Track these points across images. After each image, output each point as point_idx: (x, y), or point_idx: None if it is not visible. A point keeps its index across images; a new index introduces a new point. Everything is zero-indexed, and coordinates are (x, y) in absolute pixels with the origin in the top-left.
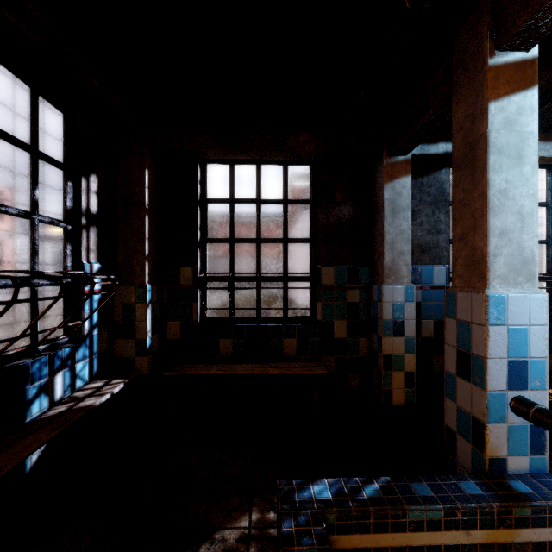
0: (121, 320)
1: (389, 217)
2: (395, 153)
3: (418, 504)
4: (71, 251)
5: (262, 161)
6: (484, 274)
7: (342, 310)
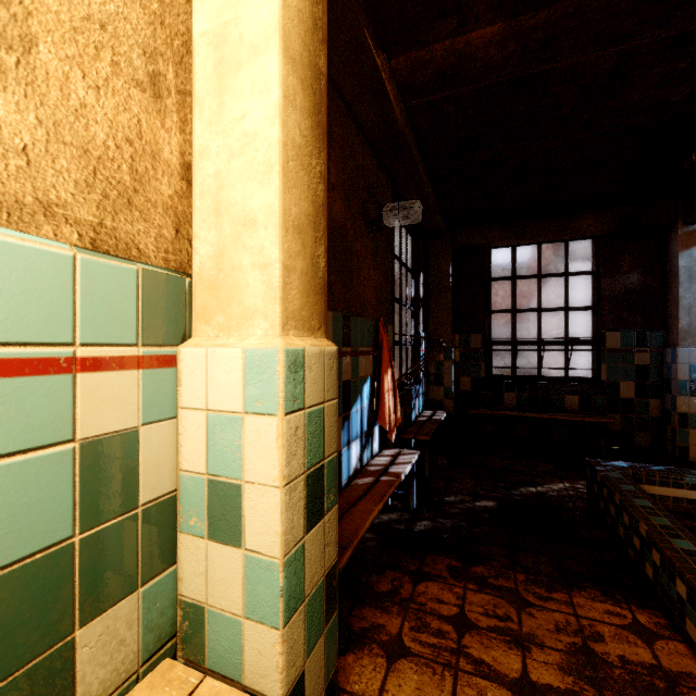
0: (433, 372)
1: (685, 284)
2: (692, 223)
3: (694, 475)
4: (413, 324)
5: (543, 241)
6: None
7: (629, 372)
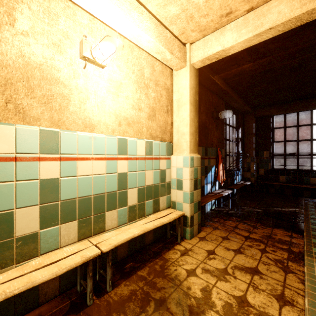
0: (246, 167)
1: None
2: None
3: None
4: (236, 148)
5: (299, 111)
6: None
7: None
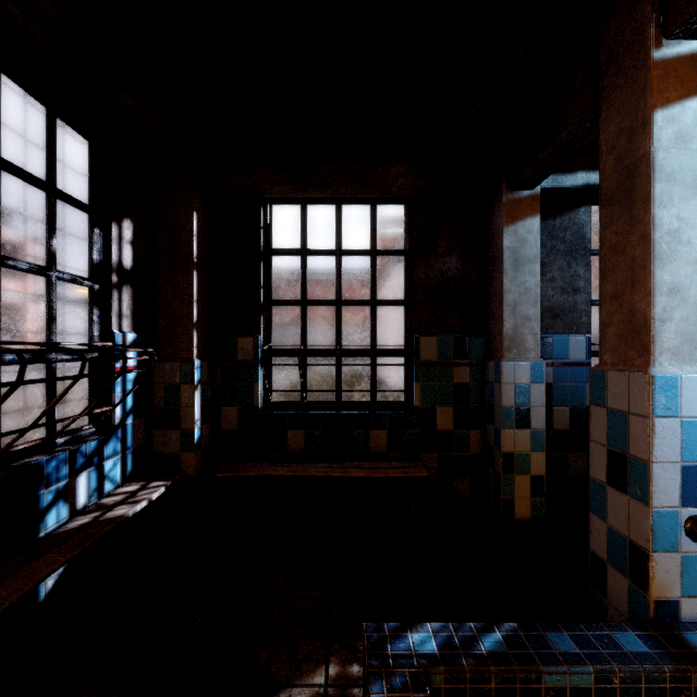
0: (162, 405)
1: (510, 271)
2: (518, 186)
3: (558, 664)
4: (98, 317)
5: (343, 200)
6: (647, 347)
7: (448, 394)
